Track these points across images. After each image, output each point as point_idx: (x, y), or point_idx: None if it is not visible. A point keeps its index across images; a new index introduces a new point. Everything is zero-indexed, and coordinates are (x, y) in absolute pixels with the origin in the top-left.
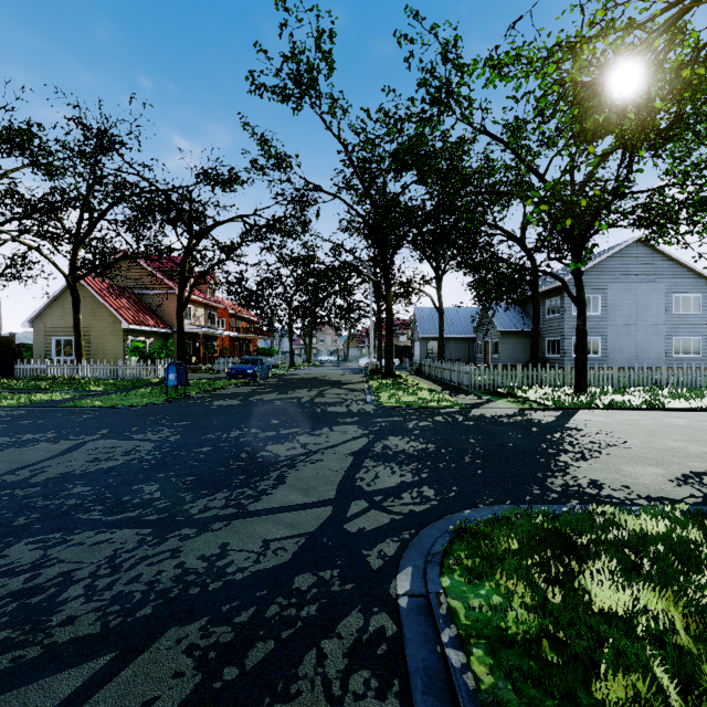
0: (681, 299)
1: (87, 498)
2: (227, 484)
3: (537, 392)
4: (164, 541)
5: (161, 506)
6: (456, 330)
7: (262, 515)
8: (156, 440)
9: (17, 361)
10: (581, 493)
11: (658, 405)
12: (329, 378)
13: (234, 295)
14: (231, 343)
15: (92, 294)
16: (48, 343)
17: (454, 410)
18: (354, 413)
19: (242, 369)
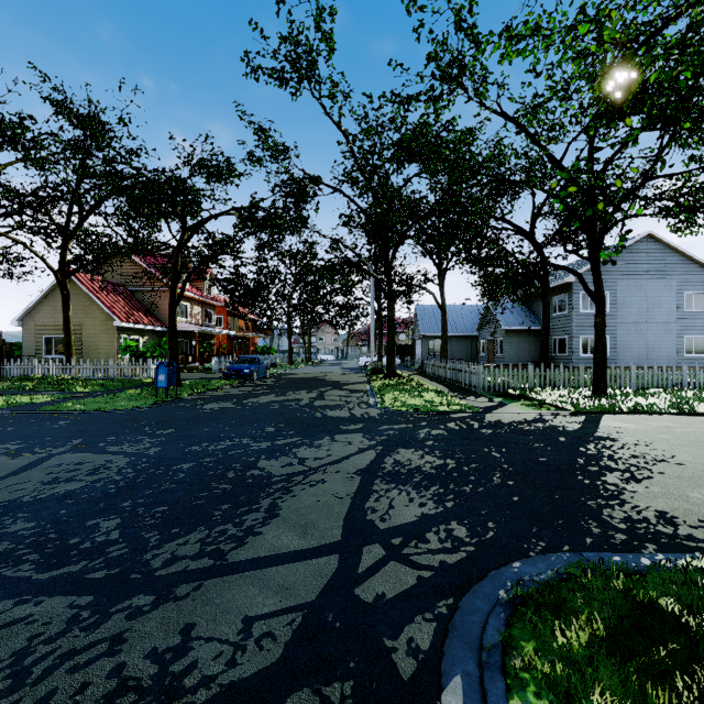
0: (692, 296)
1: (24, 541)
2: (205, 518)
3: (553, 394)
4: (104, 620)
5: (116, 554)
6: (459, 329)
7: (245, 570)
8: (132, 453)
9: (9, 360)
10: (654, 532)
11: (688, 410)
12: (329, 378)
13: (230, 291)
14: (229, 341)
15: (83, 291)
16: (38, 341)
17: (466, 415)
18: (357, 419)
19: (238, 369)
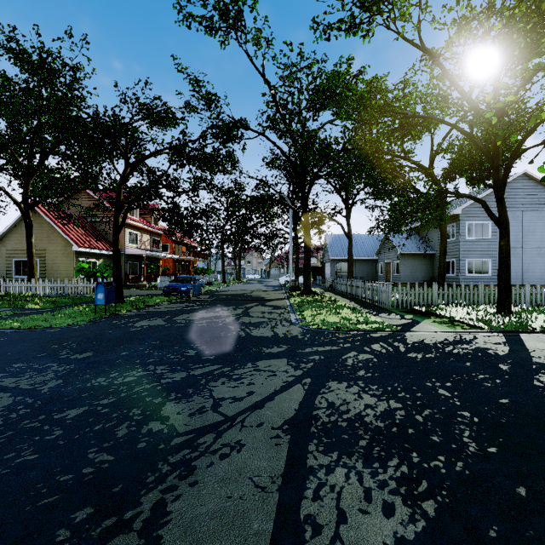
0: None
1: None
2: None
3: (461, 312)
4: None
5: None
6: (361, 253)
7: None
8: (23, 389)
9: None
10: None
11: None
12: (254, 294)
13: (167, 220)
14: (174, 264)
15: (47, 221)
16: (8, 263)
17: (386, 334)
18: (280, 339)
19: (176, 287)
